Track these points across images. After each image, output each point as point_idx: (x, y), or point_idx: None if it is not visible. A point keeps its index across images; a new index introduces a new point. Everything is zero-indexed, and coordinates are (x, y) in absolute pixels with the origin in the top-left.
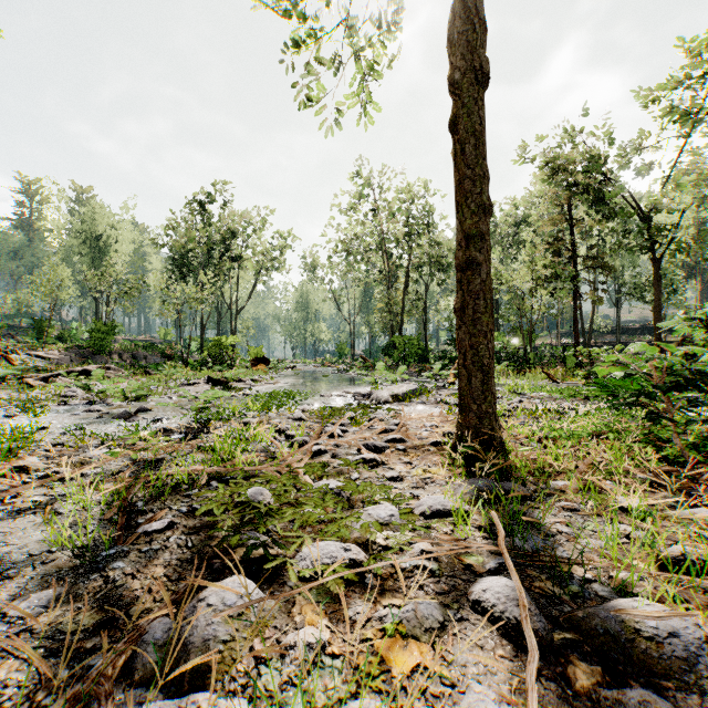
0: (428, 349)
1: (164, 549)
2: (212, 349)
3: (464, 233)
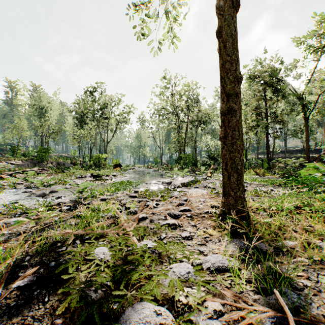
0: (197, 160)
1: (26, 304)
2: (95, 160)
3: (226, 93)
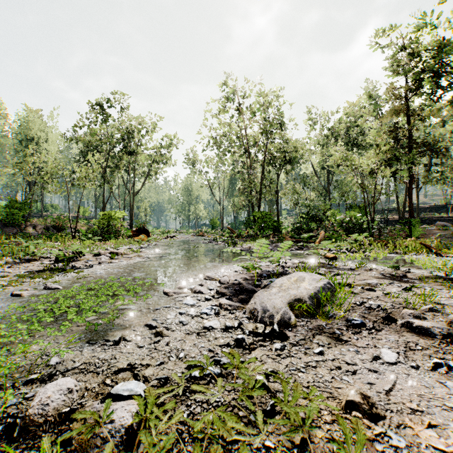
0: (280, 222)
1: None
2: (102, 221)
3: None
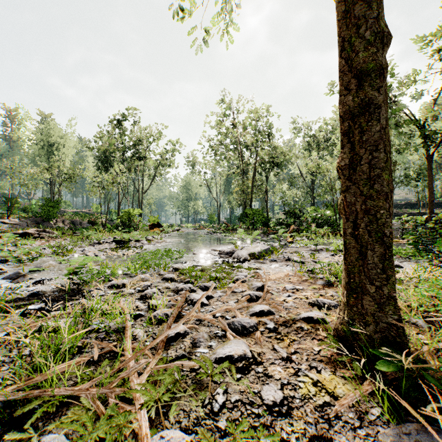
0: (269, 217)
1: None
2: (123, 217)
3: (355, 71)
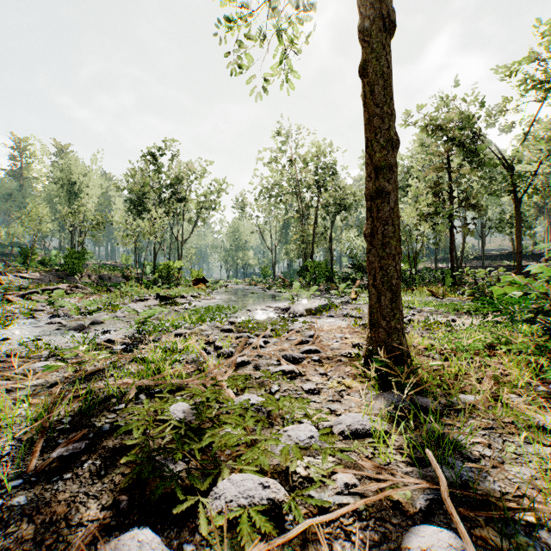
0: (334, 271)
1: (74, 478)
2: (162, 271)
3: (374, 165)
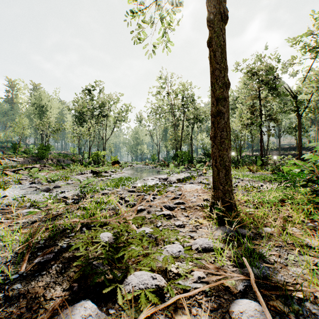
0: (193, 157)
1: (47, 274)
2: (94, 157)
3: (215, 97)
